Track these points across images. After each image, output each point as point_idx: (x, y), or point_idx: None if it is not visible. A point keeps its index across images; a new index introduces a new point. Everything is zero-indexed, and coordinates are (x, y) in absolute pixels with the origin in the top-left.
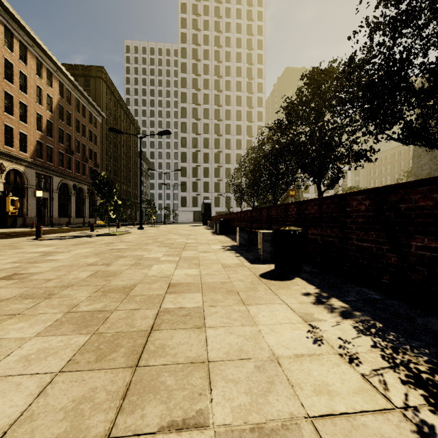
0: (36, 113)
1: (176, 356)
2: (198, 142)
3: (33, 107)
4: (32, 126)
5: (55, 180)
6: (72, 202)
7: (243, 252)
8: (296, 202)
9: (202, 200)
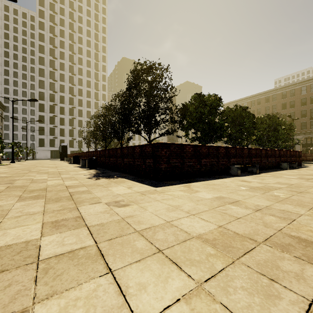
0: None
1: (65, 174)
2: (55, 97)
3: None
4: None
5: None
6: None
7: (82, 167)
8: (99, 150)
9: (58, 142)
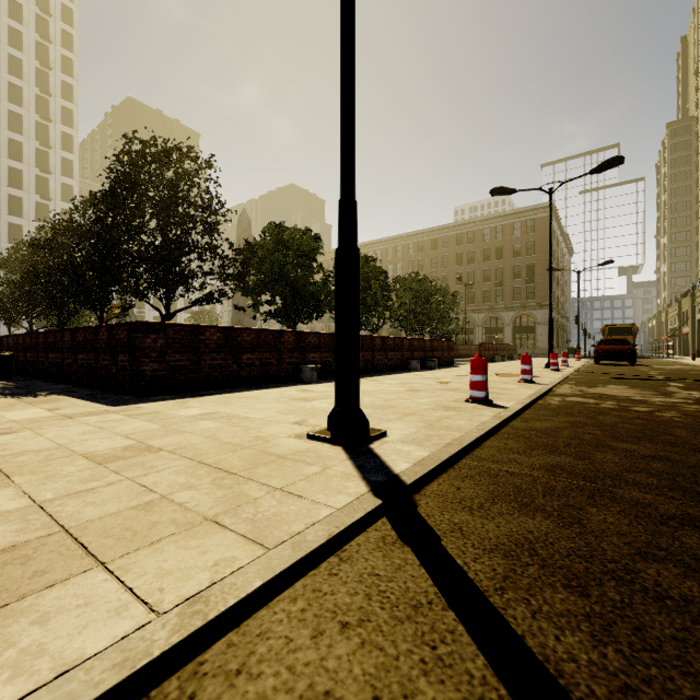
0: None
1: None
2: None
3: None
4: None
5: None
6: None
7: None
8: (23, 334)
9: None
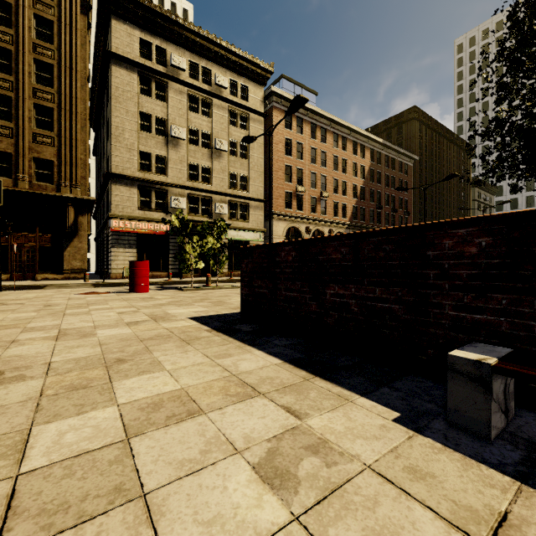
0: (353, 185)
1: None
2: None
3: (350, 181)
4: (350, 196)
5: None
6: None
7: None
8: None
9: None
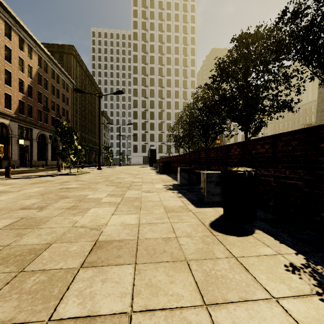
0: (19, 79)
1: None
2: (146, 103)
3: (16, 74)
4: (15, 89)
5: (34, 131)
6: (48, 148)
7: (184, 192)
8: (240, 143)
9: (149, 147)
